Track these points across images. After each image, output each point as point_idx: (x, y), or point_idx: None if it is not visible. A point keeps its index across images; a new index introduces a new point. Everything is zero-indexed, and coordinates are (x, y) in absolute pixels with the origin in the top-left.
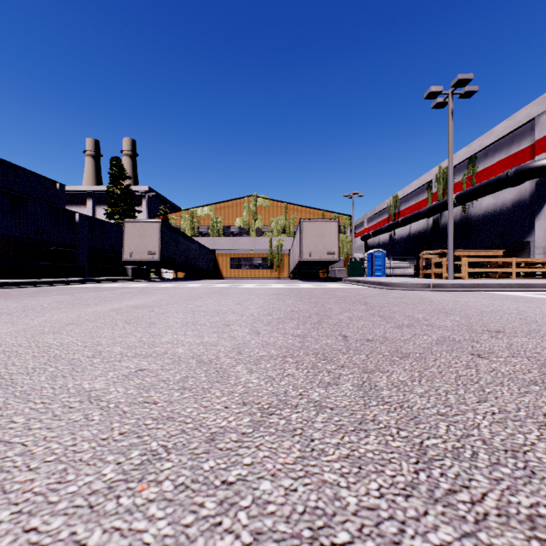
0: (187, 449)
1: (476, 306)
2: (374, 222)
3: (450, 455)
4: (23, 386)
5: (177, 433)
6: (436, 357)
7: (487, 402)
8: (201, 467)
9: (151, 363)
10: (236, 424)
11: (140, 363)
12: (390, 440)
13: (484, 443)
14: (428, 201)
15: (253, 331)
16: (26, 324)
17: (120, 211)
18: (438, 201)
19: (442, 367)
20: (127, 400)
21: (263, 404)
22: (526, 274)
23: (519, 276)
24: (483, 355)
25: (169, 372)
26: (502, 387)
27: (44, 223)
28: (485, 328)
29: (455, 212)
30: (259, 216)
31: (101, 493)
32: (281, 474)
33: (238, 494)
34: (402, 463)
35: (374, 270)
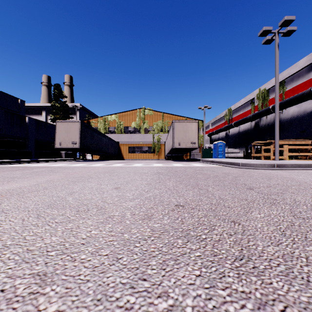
0: None
1: None
2: (215, 125)
3: None
4: None
5: None
6: None
7: None
8: None
9: None
10: None
11: None
12: None
13: None
14: (251, 111)
15: None
16: None
17: (59, 117)
18: (259, 110)
19: None
20: None
21: None
22: None
23: None
24: None
25: None
26: None
27: (2, 122)
28: None
29: (270, 117)
30: (146, 120)
31: None
32: None
33: None
34: None
35: (218, 154)
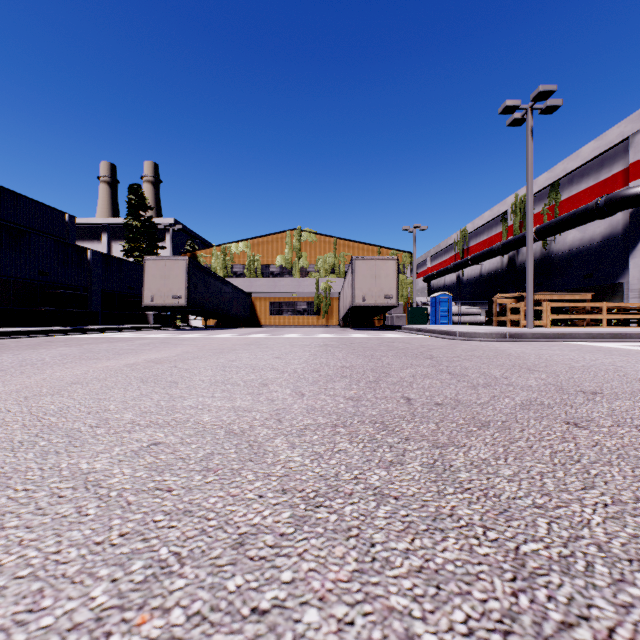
0: (207, 558)
1: (563, 361)
2: (438, 260)
3: (557, 567)
4: (4, 466)
5: (195, 535)
6: (523, 426)
7: (595, 488)
8: (225, 587)
9: (168, 434)
10: (273, 521)
11: (154, 435)
12: (475, 545)
13: (599, 549)
14: (503, 236)
15: (296, 392)
16: (21, 383)
17: (140, 247)
18: (515, 236)
19: (532, 440)
20: (134, 486)
21: (308, 492)
22: (619, 321)
23: (611, 324)
24: (580, 424)
25: (190, 447)
26: (611, 468)
27: (50, 261)
28: (578, 388)
29: (534, 249)
30: (304, 253)
31: (86, 628)
32: (333, 598)
33: (273, 630)
34: (494, 580)
35: (438, 317)
